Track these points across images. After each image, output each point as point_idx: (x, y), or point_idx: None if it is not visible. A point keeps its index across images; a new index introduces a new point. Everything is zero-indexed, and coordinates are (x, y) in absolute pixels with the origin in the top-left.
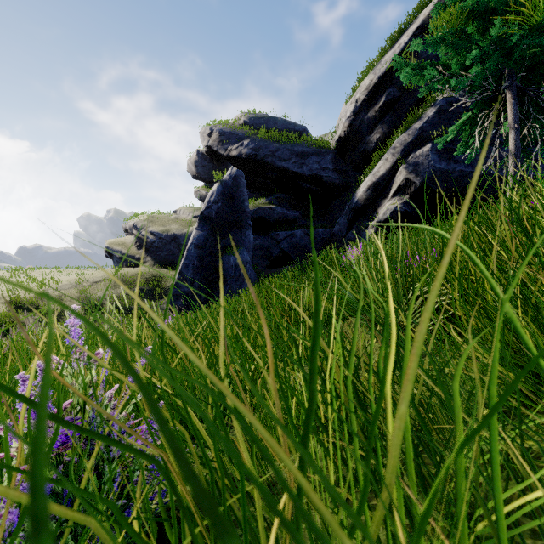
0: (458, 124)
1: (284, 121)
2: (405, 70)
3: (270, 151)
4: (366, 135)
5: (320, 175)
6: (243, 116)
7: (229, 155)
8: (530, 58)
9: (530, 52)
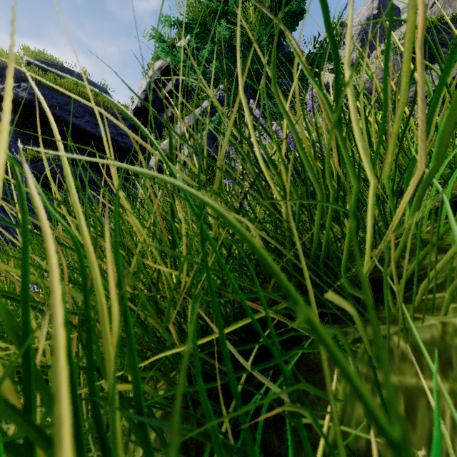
0: (217, 116)
1: (81, 77)
2: (161, 46)
3: (58, 103)
4: (160, 111)
5: (117, 140)
6: (27, 55)
7: (1, 94)
8: (255, 72)
9: (255, 67)
